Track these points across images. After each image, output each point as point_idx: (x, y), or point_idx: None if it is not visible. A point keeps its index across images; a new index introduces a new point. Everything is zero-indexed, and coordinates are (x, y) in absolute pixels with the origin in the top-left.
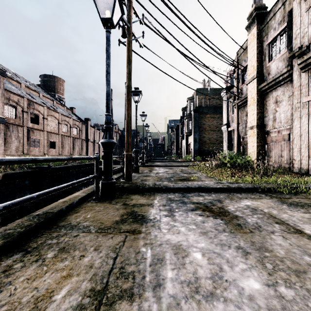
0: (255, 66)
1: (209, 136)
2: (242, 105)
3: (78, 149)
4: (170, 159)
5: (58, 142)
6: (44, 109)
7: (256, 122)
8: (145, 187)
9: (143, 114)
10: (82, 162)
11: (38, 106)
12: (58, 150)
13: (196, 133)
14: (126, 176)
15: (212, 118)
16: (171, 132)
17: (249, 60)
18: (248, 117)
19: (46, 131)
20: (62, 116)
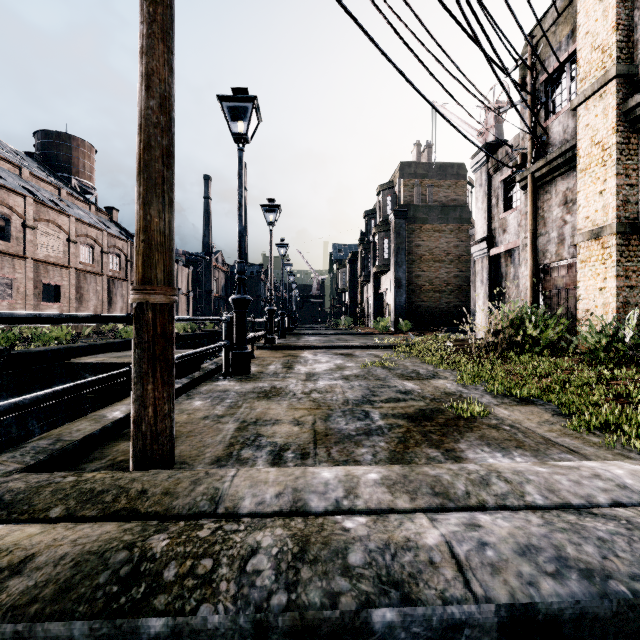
0: (609, 45)
1: (430, 274)
2: (550, 177)
3: (123, 305)
4: (339, 328)
5: (66, 287)
6: (27, 203)
7: (614, 215)
8: (200, 618)
9: (271, 204)
10: (123, 336)
11: (7, 195)
12: (68, 307)
13: (399, 266)
14: (136, 428)
15: (437, 232)
16: (339, 269)
17: (583, 35)
18: (579, 205)
19: (33, 260)
20: (79, 225)
